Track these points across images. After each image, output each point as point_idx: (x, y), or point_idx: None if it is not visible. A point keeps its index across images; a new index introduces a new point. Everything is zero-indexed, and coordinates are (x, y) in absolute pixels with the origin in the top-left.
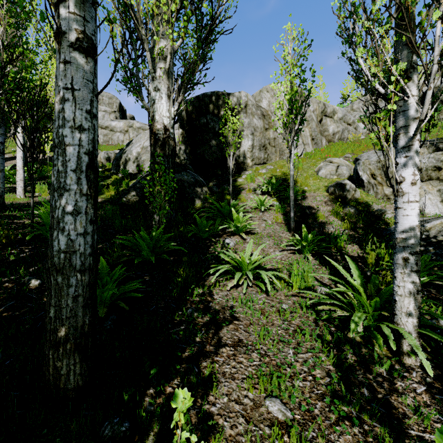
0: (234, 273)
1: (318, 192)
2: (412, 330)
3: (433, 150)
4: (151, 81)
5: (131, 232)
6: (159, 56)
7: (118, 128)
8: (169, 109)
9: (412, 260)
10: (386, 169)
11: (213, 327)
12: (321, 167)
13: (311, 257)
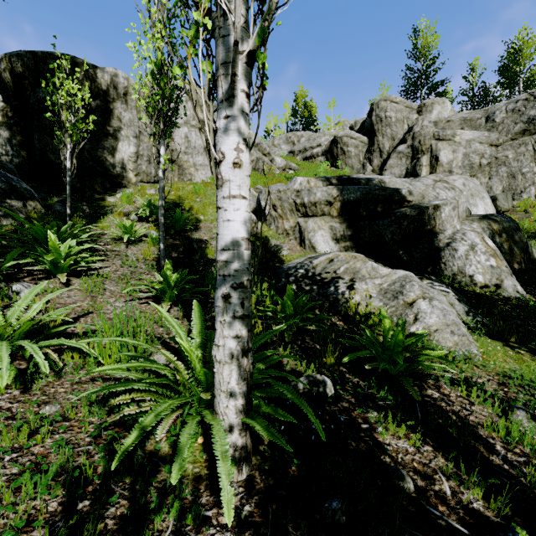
0: None
1: (215, 222)
2: (235, 420)
3: (327, 185)
4: None
5: None
6: None
7: None
8: None
9: (235, 298)
10: (214, 147)
11: None
12: None
13: (168, 306)
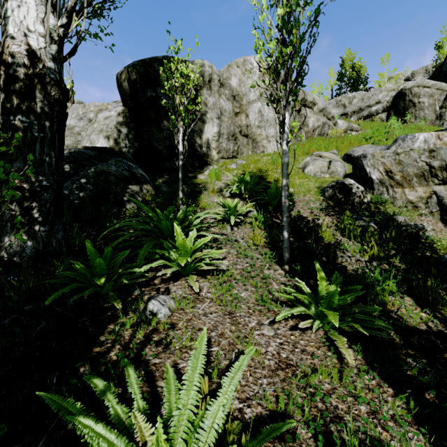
0: None
1: (309, 195)
2: None
3: None
4: None
5: None
6: None
7: None
8: (44, 18)
9: None
10: None
11: None
12: (308, 162)
13: (351, 353)
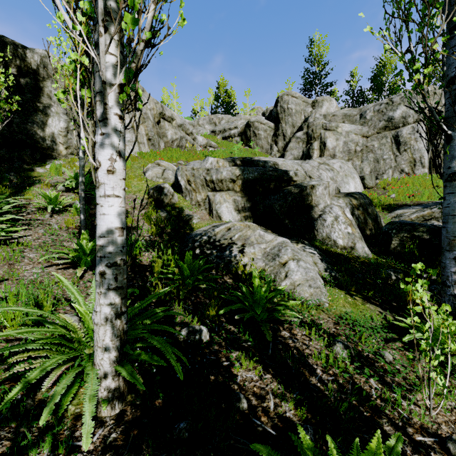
0: None
1: (138, 194)
2: (109, 369)
3: (233, 165)
4: None
5: None
6: None
7: None
8: None
9: (109, 275)
10: None
11: None
12: (149, 168)
13: (81, 272)
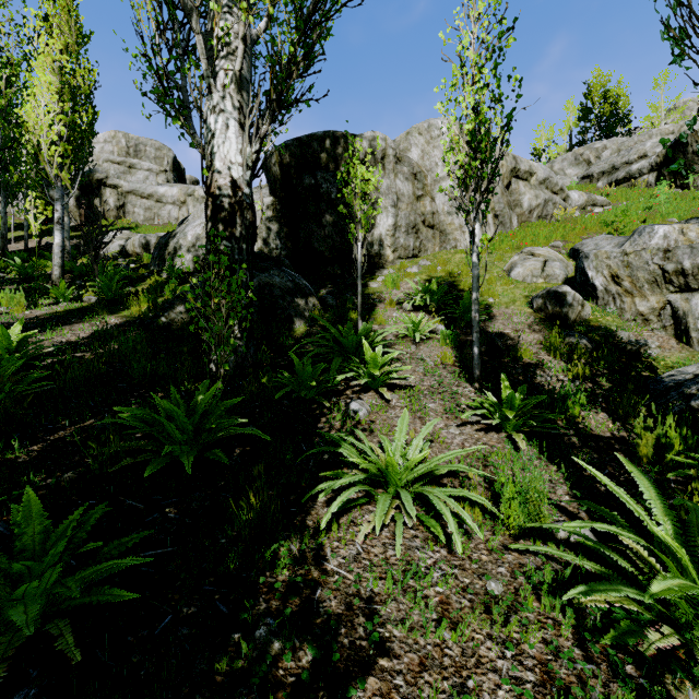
0: (370, 485)
1: (513, 306)
2: None
3: None
4: (207, 95)
5: (164, 387)
6: (221, 44)
7: (169, 197)
8: (242, 148)
9: None
10: None
11: (323, 692)
12: (515, 262)
13: (524, 442)
